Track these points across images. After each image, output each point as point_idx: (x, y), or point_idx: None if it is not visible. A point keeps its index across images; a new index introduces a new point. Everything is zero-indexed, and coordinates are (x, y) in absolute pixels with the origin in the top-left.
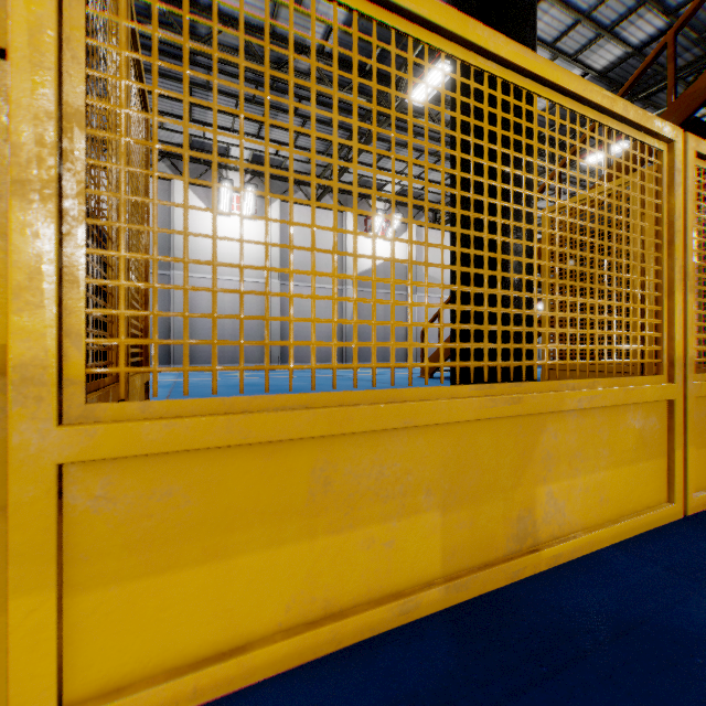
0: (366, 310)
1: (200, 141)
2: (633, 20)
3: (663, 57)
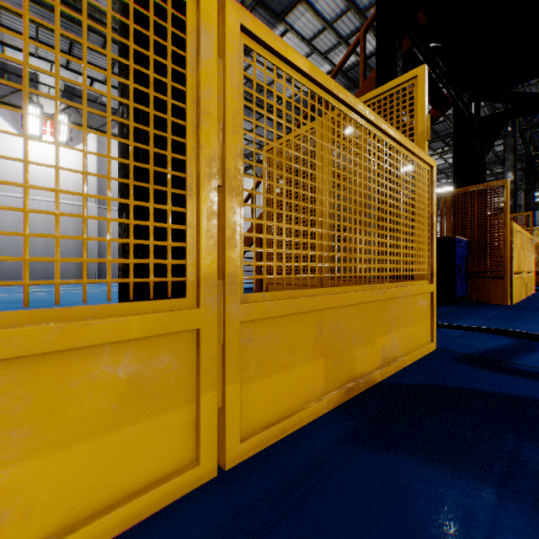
0: None
1: (1, 61)
2: None
3: None
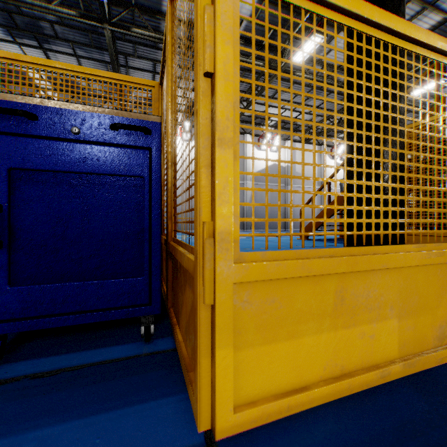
0: (259, 196)
1: None
2: None
3: None
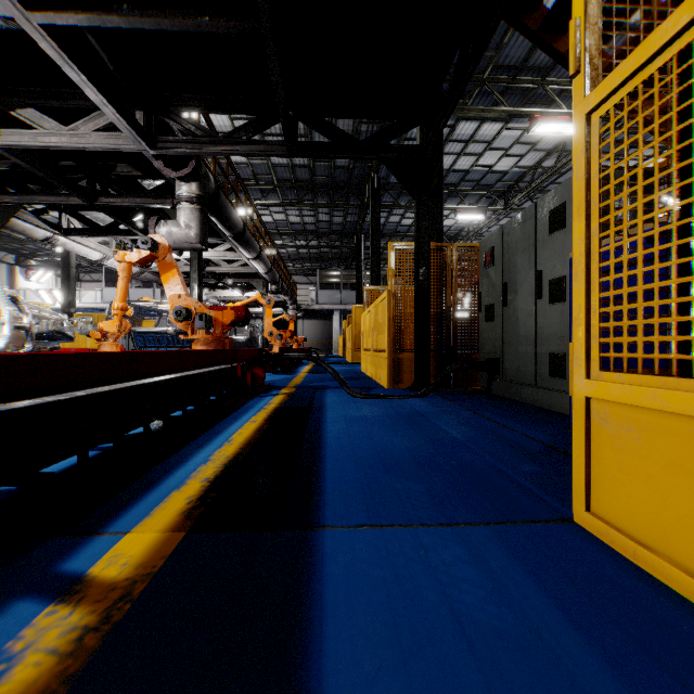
0: None
1: None
2: None
3: None
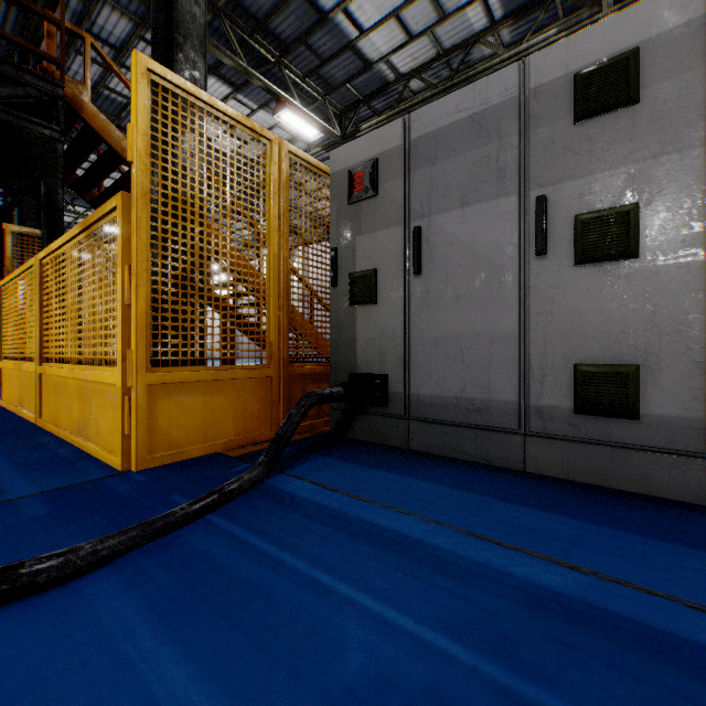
0: None
1: None
2: None
3: None
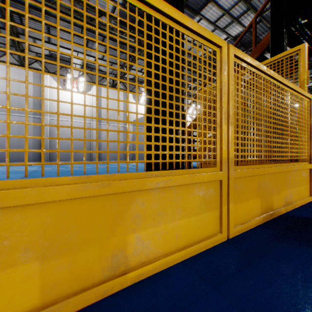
0: (138, 136)
1: (56, 54)
2: (246, 16)
3: (258, 33)
